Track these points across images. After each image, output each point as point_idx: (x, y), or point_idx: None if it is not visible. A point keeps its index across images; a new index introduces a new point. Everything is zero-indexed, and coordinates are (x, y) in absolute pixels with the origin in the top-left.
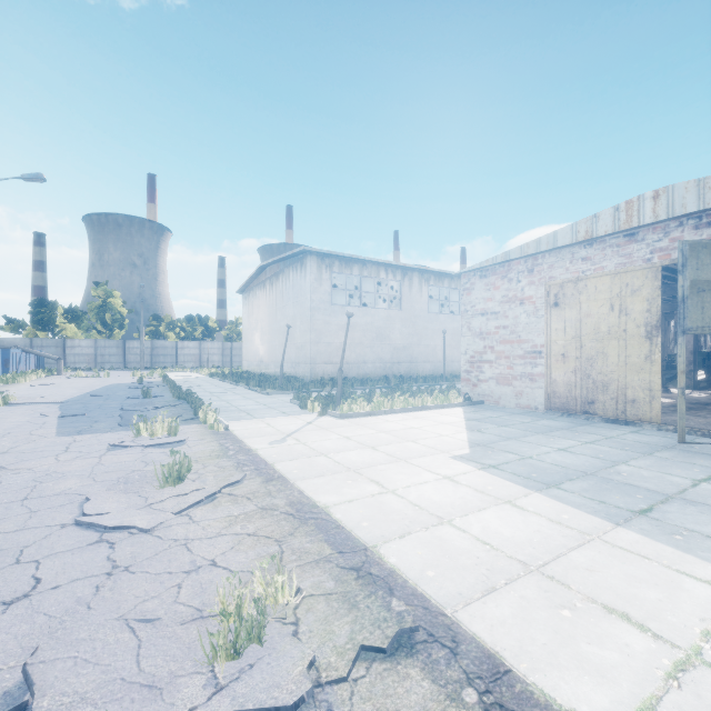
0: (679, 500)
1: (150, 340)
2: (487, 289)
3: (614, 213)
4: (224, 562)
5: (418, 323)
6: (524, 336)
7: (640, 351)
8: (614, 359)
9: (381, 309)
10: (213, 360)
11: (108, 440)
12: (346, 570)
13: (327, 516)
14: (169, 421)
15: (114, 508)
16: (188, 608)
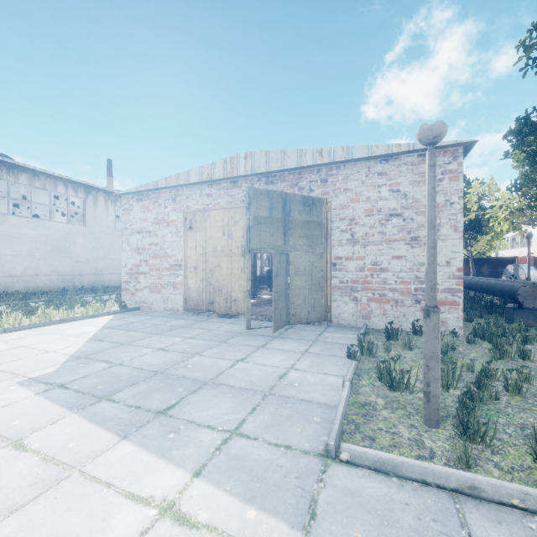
0: (209, 386)
1: None
2: (142, 211)
3: (224, 164)
4: None
5: (104, 239)
6: (170, 252)
7: (239, 265)
8: (225, 270)
9: (59, 222)
10: None
11: None
12: None
13: None
14: None
15: None
16: None
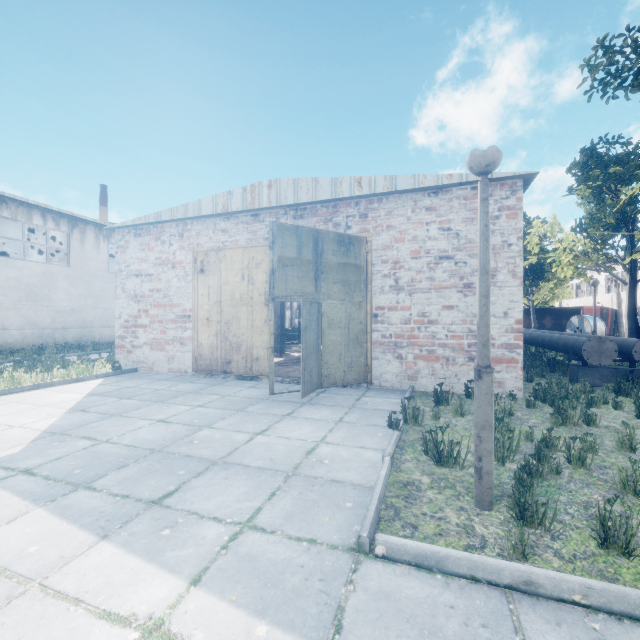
0: (219, 466)
1: None
2: (141, 249)
3: (243, 193)
4: None
5: (94, 284)
6: (176, 300)
7: (262, 316)
8: (245, 323)
9: (35, 262)
10: None
11: None
12: None
13: None
14: None
15: None
16: None
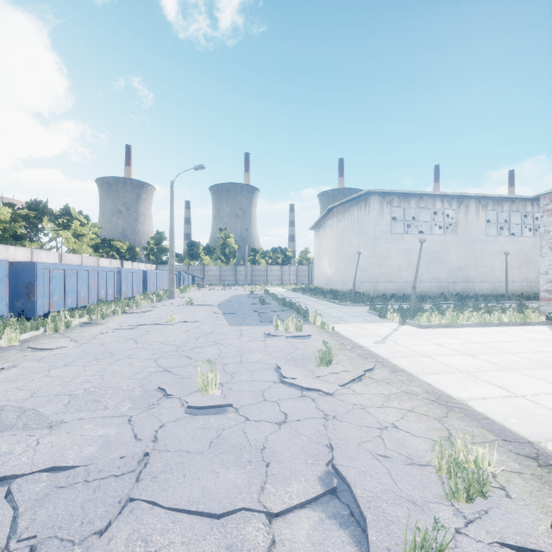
0: None
1: (251, 265)
2: None
3: None
4: (403, 427)
5: (474, 246)
6: None
7: None
8: None
9: (437, 235)
10: (290, 279)
11: (260, 331)
12: (522, 456)
13: (468, 407)
14: (296, 321)
15: (298, 375)
16: (399, 454)
